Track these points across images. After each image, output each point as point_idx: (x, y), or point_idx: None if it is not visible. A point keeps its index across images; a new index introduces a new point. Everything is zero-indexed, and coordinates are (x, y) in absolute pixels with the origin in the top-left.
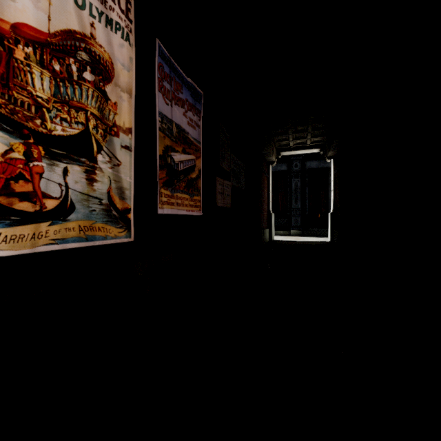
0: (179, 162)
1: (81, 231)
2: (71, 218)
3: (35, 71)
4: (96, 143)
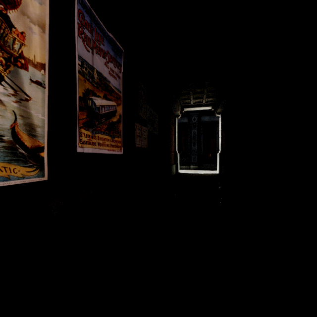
0: (100, 106)
1: None
2: None
3: None
4: None
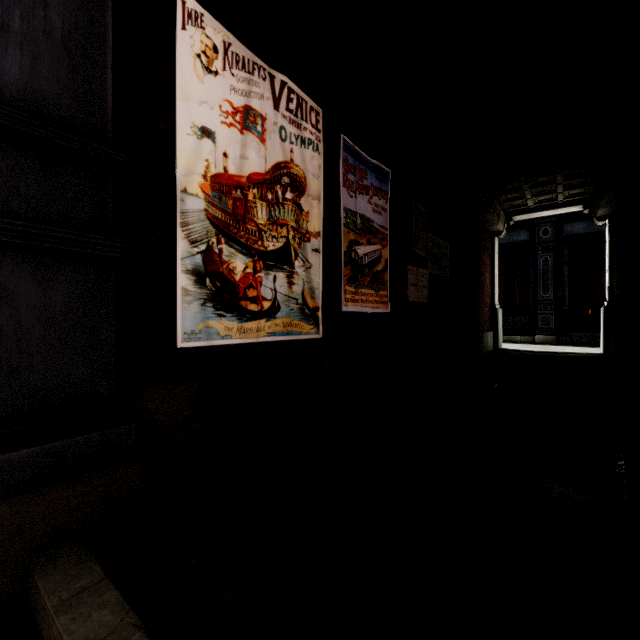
0: (363, 256)
1: (284, 327)
2: (278, 316)
3: (258, 205)
4: (294, 251)
